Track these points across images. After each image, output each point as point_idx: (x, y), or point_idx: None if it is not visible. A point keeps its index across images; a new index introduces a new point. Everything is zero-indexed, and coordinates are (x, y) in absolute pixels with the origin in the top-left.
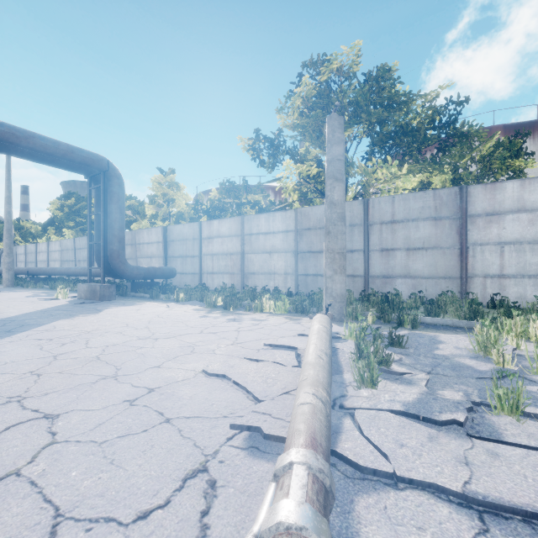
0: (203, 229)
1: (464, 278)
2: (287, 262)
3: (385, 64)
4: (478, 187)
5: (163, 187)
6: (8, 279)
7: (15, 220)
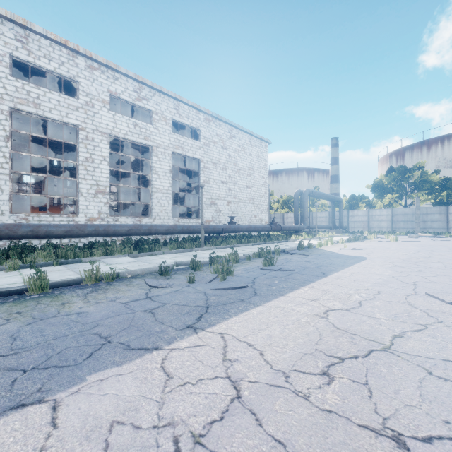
0: (349, 213)
1: (448, 228)
2: (387, 224)
3: (423, 168)
4: (451, 206)
5: None
6: None
7: None
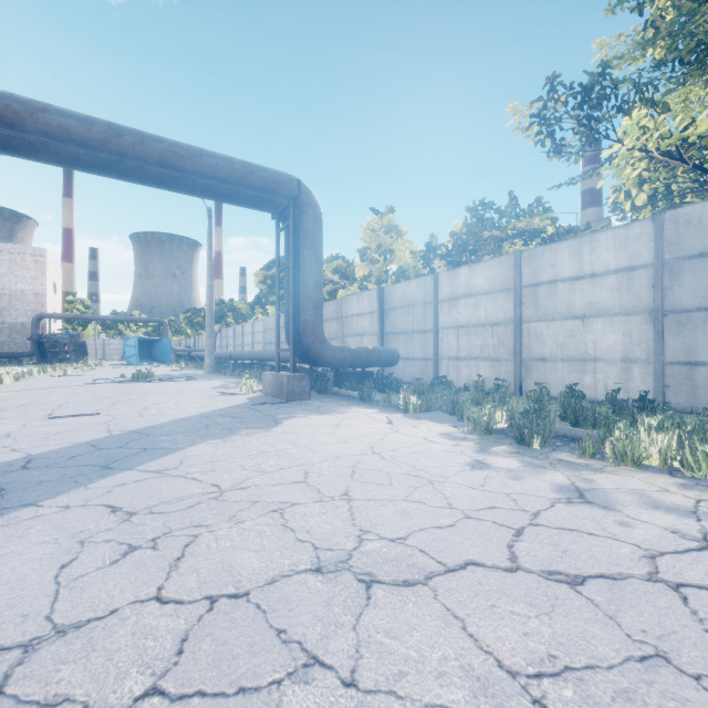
0: (441, 284)
1: None
2: (629, 336)
3: None
4: None
5: (378, 235)
6: (210, 364)
7: (229, 301)
